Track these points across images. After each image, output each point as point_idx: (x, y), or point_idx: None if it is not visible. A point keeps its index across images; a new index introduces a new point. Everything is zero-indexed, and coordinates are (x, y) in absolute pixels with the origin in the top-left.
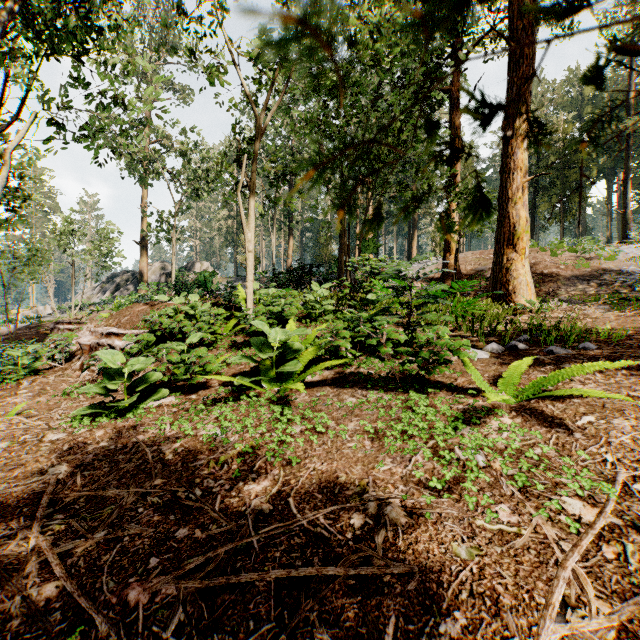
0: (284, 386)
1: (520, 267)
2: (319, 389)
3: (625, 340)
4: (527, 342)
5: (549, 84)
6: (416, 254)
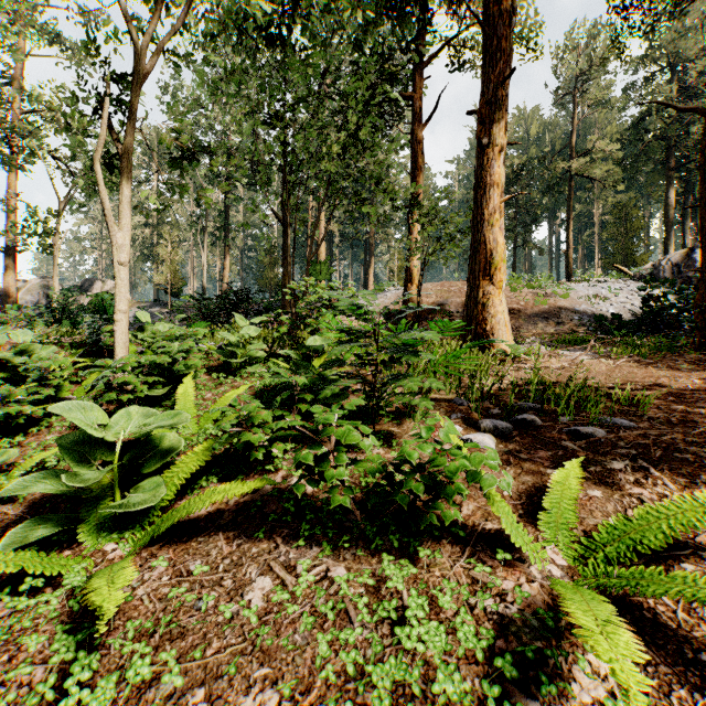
0: (128, 539)
1: (498, 303)
2: (201, 545)
3: (653, 408)
4: (534, 412)
5: None
6: (373, 283)
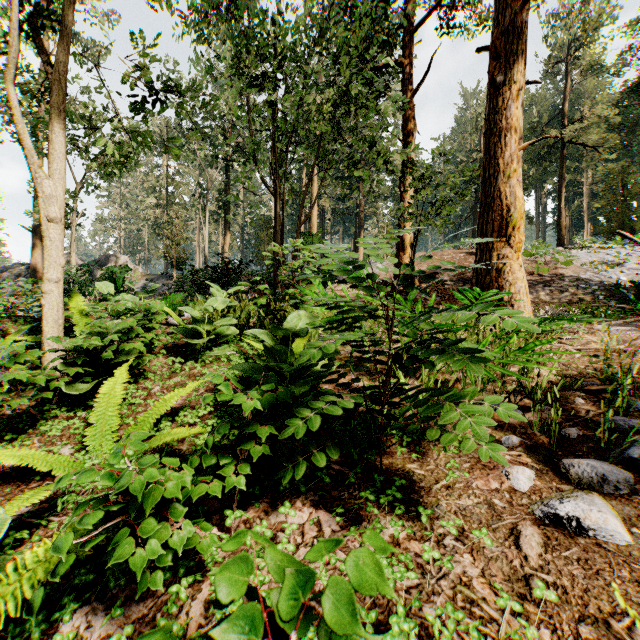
0: None
1: (517, 268)
2: None
3: None
4: None
5: None
6: (363, 254)
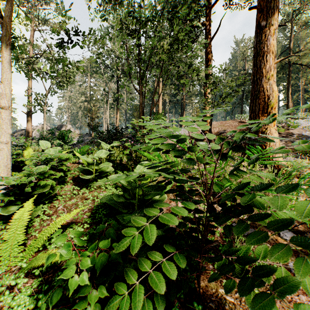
0: None
1: (273, 131)
2: None
3: None
4: None
5: (250, 39)
6: None
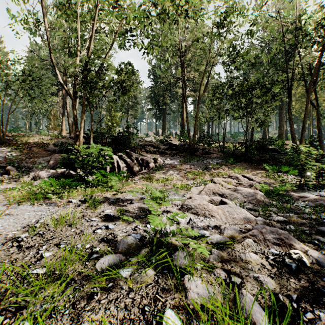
0: None
1: (63, 133)
2: None
3: None
4: None
5: None
6: None
